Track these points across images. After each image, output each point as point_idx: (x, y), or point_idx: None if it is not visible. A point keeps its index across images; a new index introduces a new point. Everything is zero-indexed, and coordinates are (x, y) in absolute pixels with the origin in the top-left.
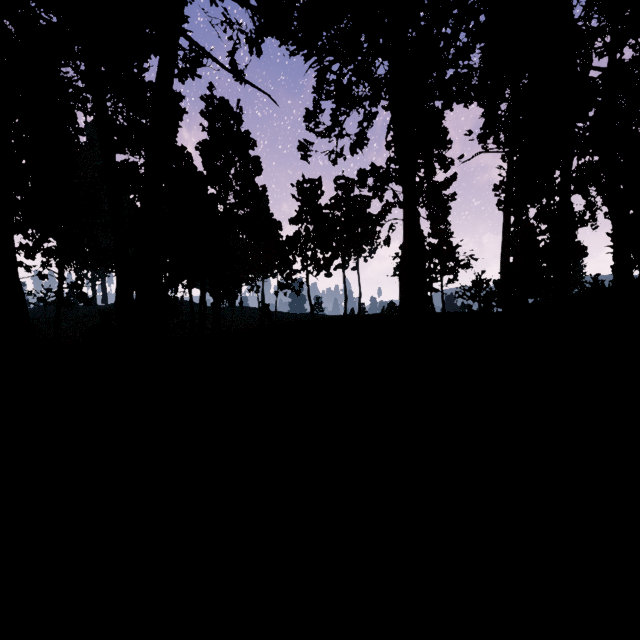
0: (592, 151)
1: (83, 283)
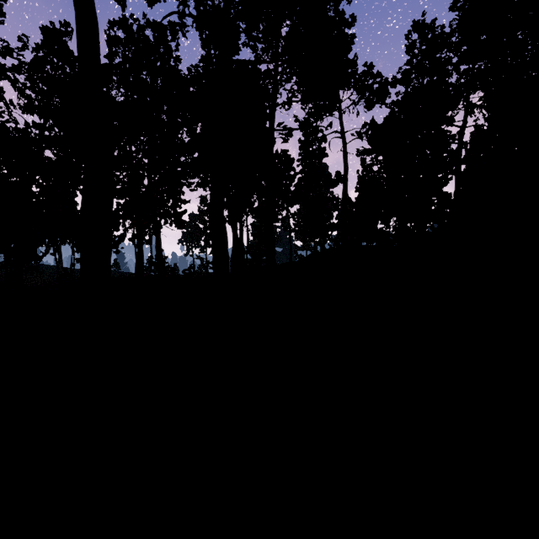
0: None
1: None
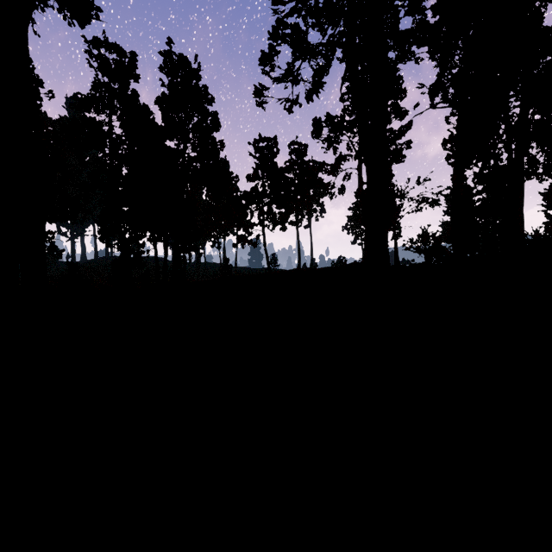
0: (533, 110)
1: (54, 237)
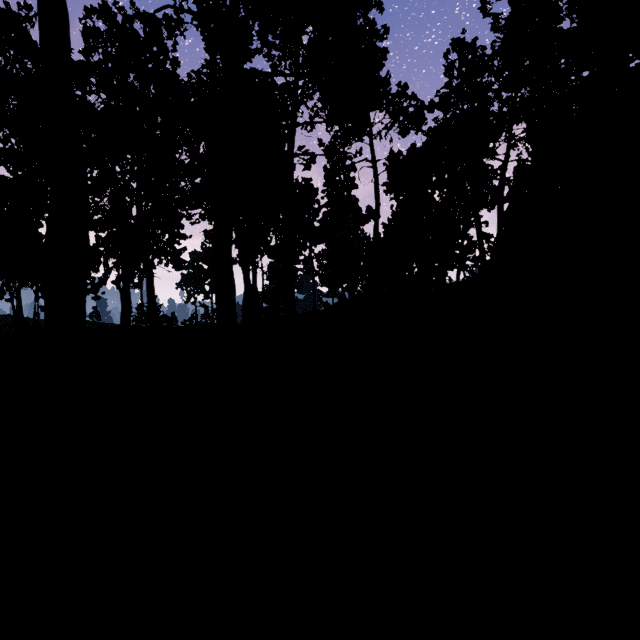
0: None
1: None
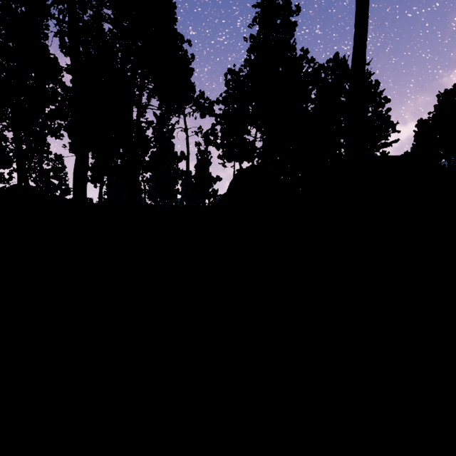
0: None
1: None
